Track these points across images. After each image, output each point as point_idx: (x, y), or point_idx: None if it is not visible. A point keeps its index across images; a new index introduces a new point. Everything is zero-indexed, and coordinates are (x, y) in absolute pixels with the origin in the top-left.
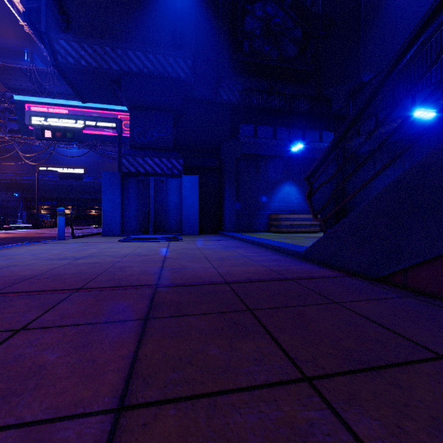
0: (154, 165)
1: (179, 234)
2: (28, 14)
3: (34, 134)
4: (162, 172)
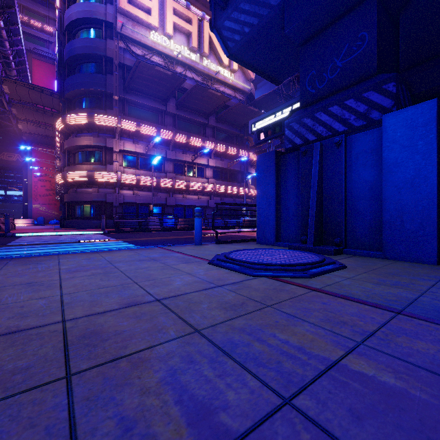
0: (331, 121)
1: (375, 255)
2: (210, 23)
3: (254, 140)
4: (345, 128)
